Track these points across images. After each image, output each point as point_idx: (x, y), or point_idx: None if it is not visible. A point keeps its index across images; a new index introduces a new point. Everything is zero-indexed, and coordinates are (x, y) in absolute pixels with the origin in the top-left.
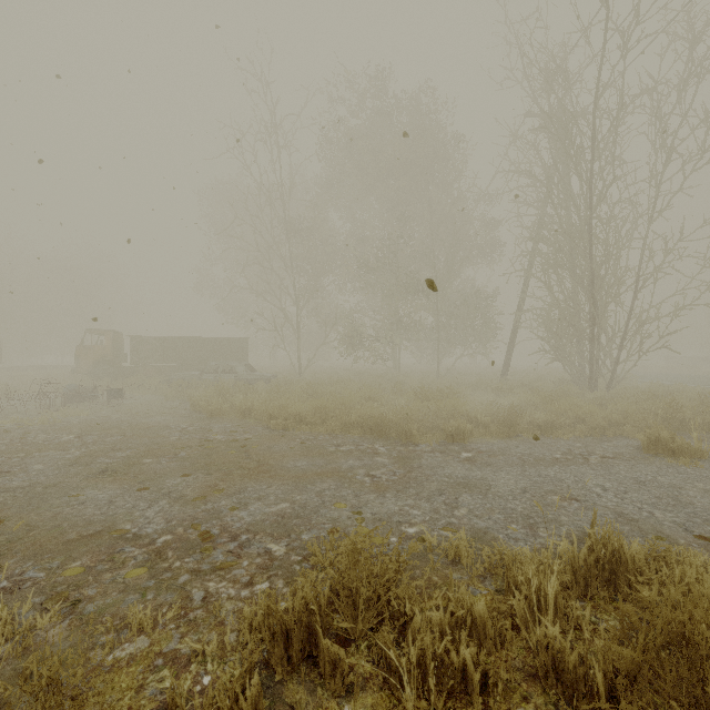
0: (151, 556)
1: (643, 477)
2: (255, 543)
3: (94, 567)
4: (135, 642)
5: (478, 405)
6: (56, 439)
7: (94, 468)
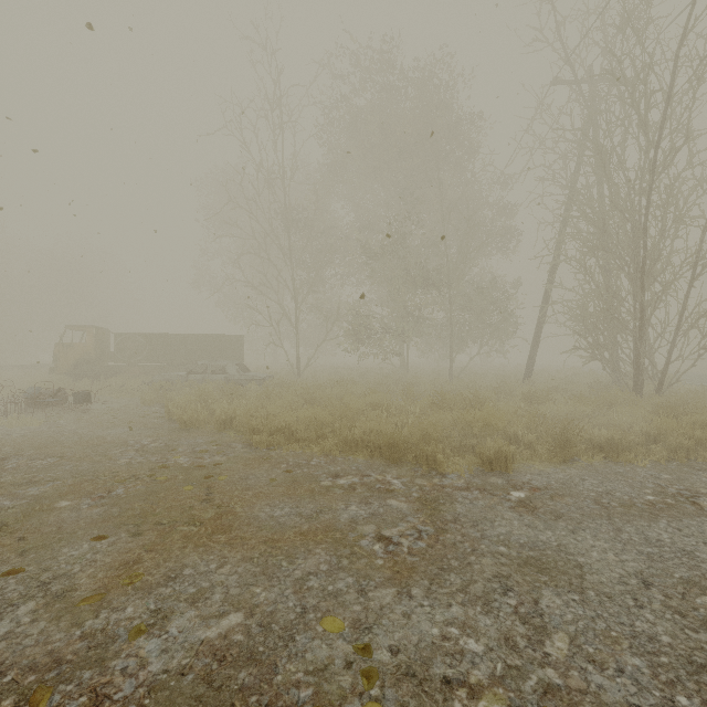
0: None
1: None
2: None
3: None
4: None
5: (512, 415)
6: None
7: None
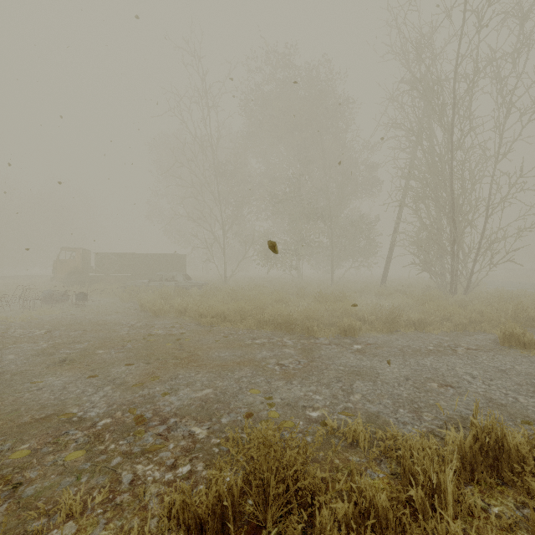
0: (90, 438)
1: (504, 366)
2: (181, 426)
3: (40, 449)
4: (63, 529)
5: (365, 306)
6: (30, 334)
7: (56, 358)
